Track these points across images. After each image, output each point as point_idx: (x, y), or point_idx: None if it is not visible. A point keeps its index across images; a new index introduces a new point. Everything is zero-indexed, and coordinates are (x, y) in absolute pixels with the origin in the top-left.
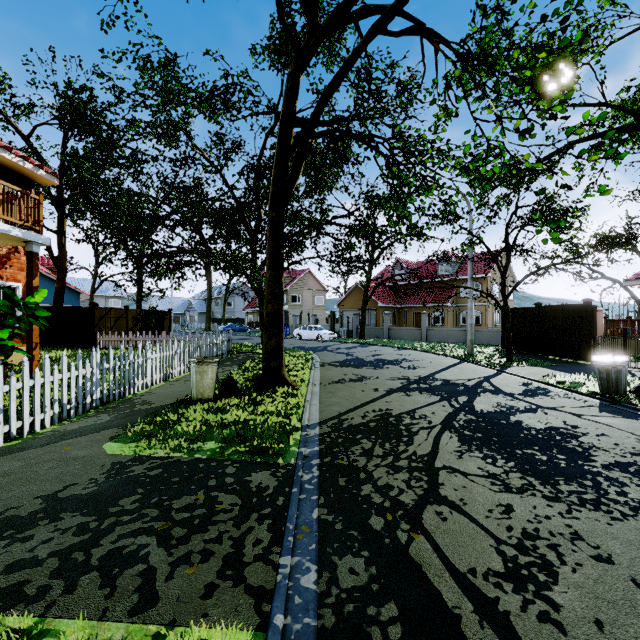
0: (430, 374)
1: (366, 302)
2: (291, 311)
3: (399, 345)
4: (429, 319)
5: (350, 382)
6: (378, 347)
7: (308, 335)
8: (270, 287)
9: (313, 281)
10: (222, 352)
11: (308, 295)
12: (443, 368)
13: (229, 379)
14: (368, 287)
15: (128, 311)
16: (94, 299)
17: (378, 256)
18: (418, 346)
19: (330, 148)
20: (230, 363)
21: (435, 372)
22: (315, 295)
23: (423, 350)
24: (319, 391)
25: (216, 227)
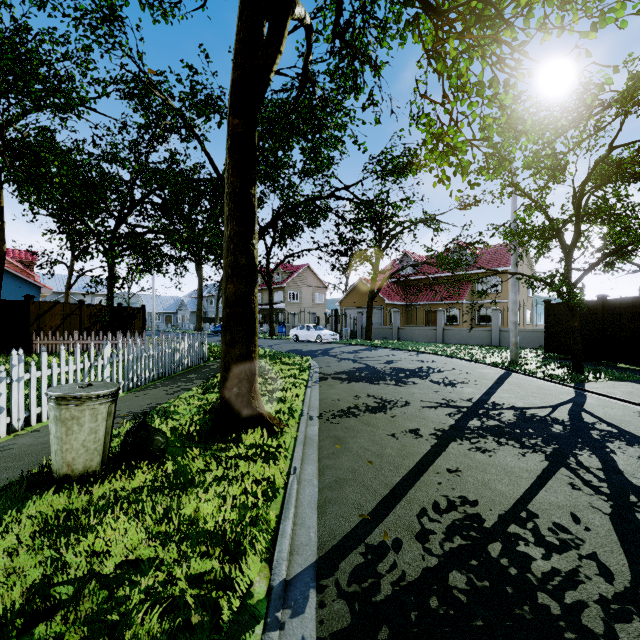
0: (483, 395)
1: (373, 298)
2: (288, 309)
3: (414, 348)
4: (446, 317)
5: (367, 413)
6: (389, 350)
7: (306, 336)
8: (231, 254)
9: (312, 277)
10: (190, 359)
11: (307, 292)
12: (493, 384)
13: (138, 427)
14: (375, 281)
15: (83, 307)
16: (79, 297)
17: (387, 245)
18: (438, 349)
19: (333, 90)
20: (195, 376)
21: (487, 391)
22: (314, 292)
23: (446, 355)
24: (318, 435)
25: (194, 205)
